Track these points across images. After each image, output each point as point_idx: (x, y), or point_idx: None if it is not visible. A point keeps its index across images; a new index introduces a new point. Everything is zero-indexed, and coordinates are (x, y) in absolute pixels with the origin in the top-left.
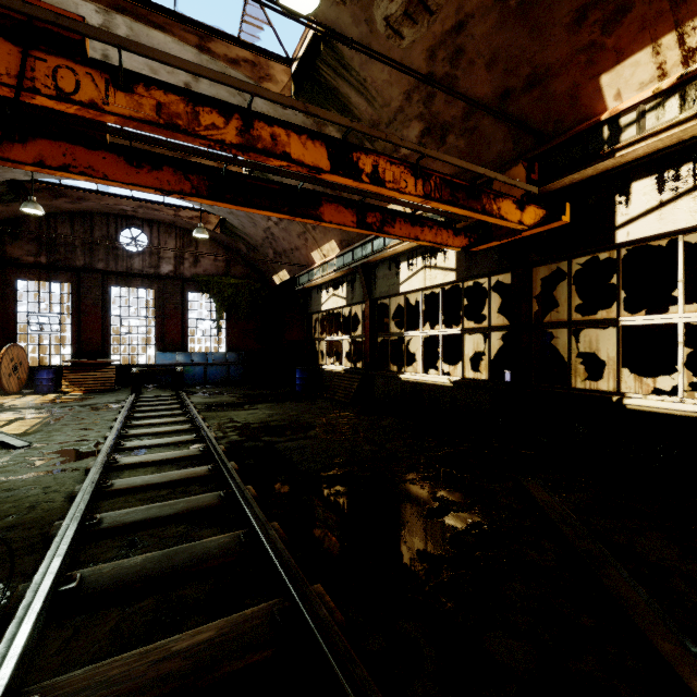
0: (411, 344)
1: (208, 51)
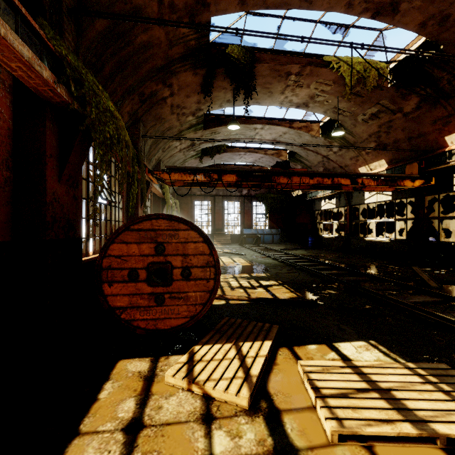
0: (368, 225)
1: (292, 127)
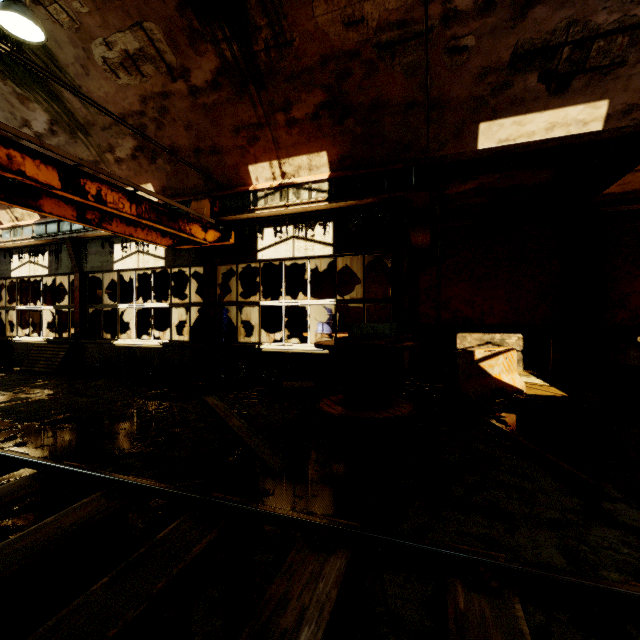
0: (124, 315)
1: None
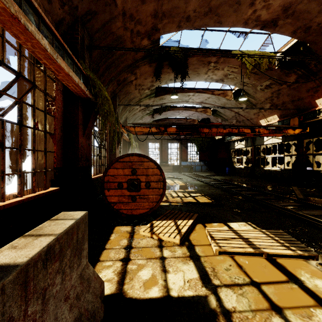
0: (269, 159)
1: (213, 94)
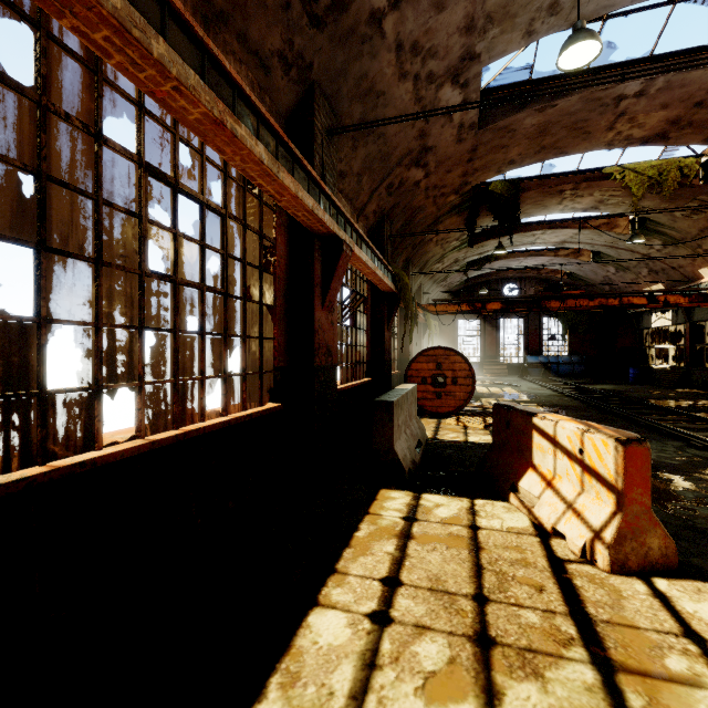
0: None
1: (585, 228)
